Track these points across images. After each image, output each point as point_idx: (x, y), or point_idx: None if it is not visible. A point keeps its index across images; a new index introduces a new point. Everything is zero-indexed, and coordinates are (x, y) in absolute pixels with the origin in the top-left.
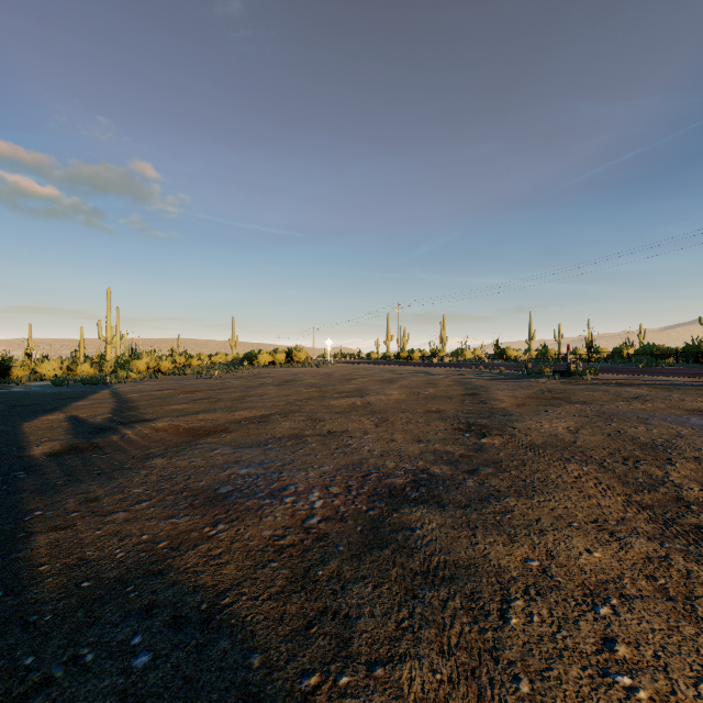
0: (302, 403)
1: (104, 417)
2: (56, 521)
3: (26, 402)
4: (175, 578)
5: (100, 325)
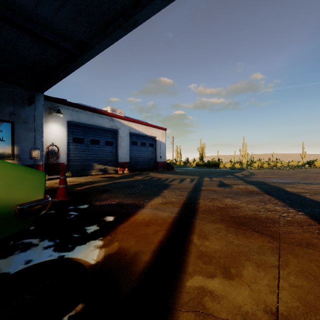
0: (307, 176)
1: (248, 174)
2: (247, 179)
3: (230, 171)
4: (260, 181)
5: (240, 150)
